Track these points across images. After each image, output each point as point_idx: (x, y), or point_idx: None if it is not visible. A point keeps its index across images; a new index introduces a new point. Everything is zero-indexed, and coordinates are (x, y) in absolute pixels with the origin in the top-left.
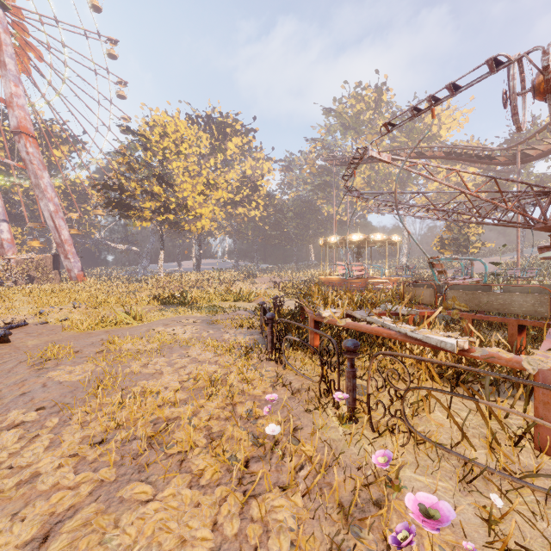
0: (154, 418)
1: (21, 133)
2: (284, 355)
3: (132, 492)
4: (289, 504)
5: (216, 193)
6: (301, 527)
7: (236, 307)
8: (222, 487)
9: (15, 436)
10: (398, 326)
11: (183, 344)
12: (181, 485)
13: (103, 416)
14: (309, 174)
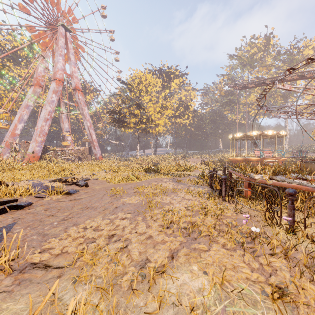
0: (184, 221)
1: (76, 90)
2: (235, 198)
3: (198, 247)
4: (278, 261)
5: (166, 111)
6: (296, 267)
7: (186, 174)
8: (238, 250)
9: (127, 222)
10: (313, 184)
11: (172, 191)
12: (218, 247)
13: (159, 218)
14: (219, 96)
